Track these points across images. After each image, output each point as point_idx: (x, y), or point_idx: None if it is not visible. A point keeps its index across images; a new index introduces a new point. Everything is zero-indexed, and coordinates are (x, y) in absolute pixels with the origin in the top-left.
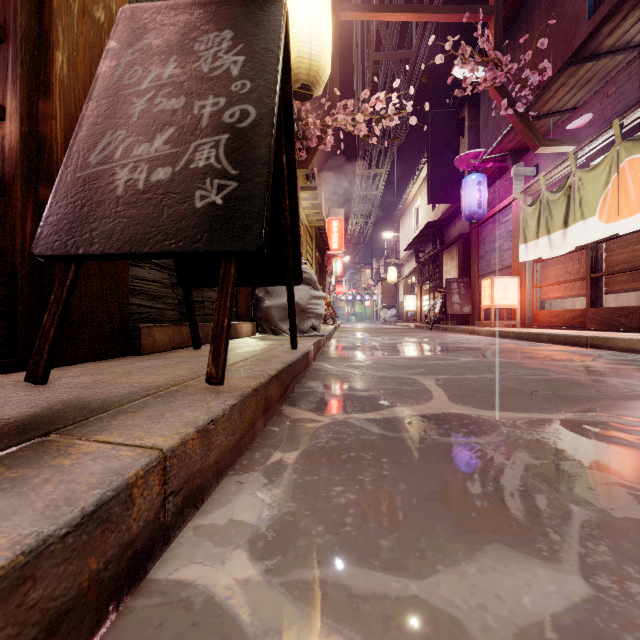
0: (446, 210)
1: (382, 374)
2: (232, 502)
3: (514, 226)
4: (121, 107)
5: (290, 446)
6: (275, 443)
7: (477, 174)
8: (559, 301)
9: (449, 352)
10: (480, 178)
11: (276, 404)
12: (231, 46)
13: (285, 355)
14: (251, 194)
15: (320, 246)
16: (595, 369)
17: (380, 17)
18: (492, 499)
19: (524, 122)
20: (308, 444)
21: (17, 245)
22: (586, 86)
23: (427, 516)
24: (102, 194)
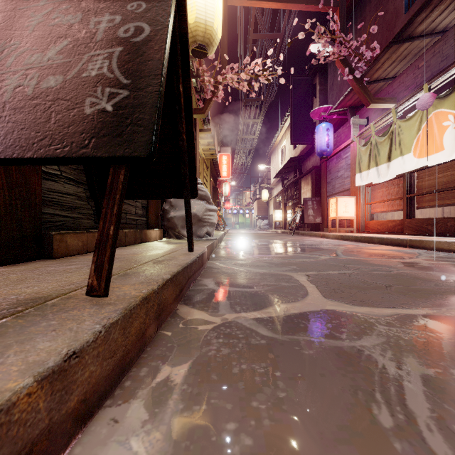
0: (303, 149)
1: (263, 271)
2: None
3: (352, 160)
4: (17, 20)
5: (180, 357)
6: (165, 353)
7: (326, 123)
8: (383, 214)
9: (310, 251)
10: (328, 126)
11: (171, 305)
12: None
13: (182, 257)
14: (142, 102)
15: (214, 174)
16: (423, 265)
17: (258, 4)
18: (410, 437)
19: (360, 85)
20: (199, 353)
21: None
22: (403, 61)
23: None
24: None
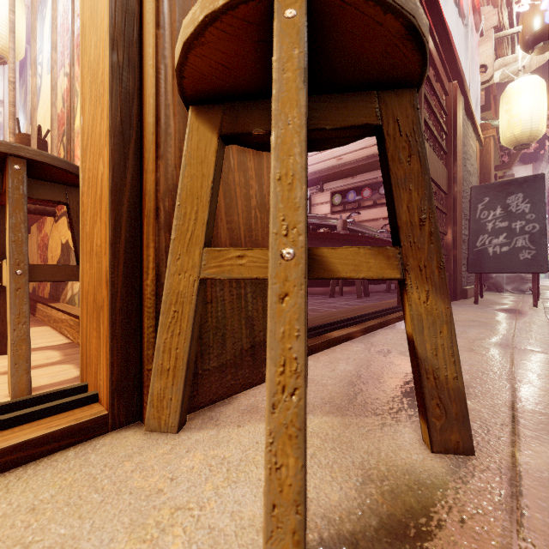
0: None
1: None
2: None
3: None
4: (482, 227)
5: None
6: None
7: None
8: None
9: None
10: None
11: None
12: (523, 200)
13: None
14: (541, 255)
15: None
16: None
17: None
18: None
19: None
20: None
21: (451, 268)
22: None
23: None
24: (485, 255)
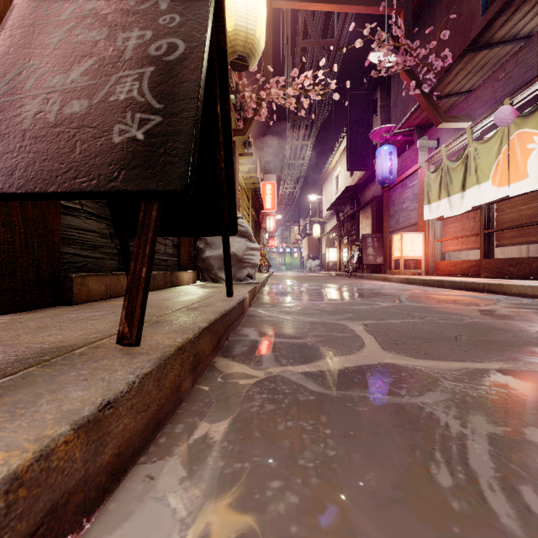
0: (362, 176)
1: (313, 320)
2: (131, 518)
3: (419, 190)
4: (37, 37)
5: (219, 413)
6: (202, 409)
7: (389, 145)
8: (456, 253)
9: (369, 297)
10: (391, 149)
11: (208, 357)
12: None
13: (220, 303)
14: (177, 129)
15: (256, 206)
16: (501, 313)
17: (307, 6)
18: (470, 497)
19: (429, 101)
20: (240, 409)
21: None
22: (480, 72)
23: (396, 536)
24: (6, 127)
